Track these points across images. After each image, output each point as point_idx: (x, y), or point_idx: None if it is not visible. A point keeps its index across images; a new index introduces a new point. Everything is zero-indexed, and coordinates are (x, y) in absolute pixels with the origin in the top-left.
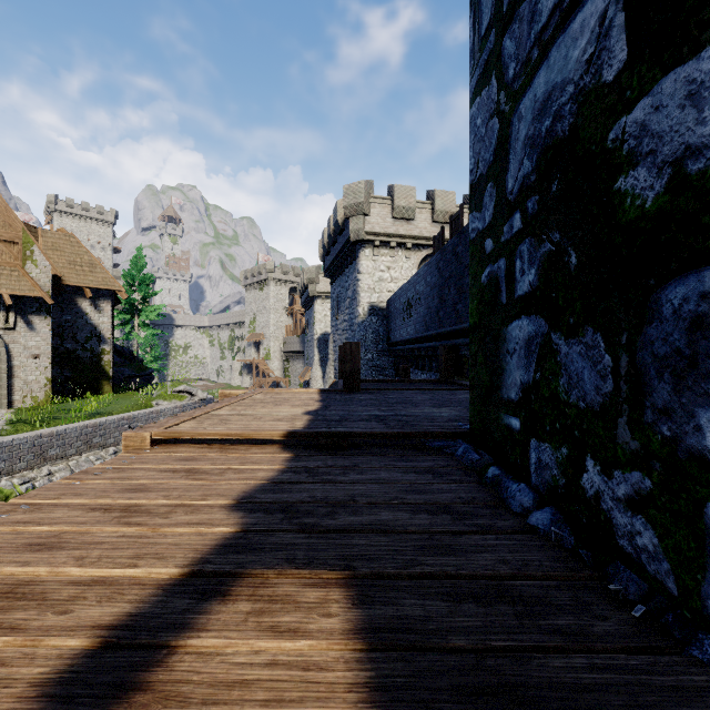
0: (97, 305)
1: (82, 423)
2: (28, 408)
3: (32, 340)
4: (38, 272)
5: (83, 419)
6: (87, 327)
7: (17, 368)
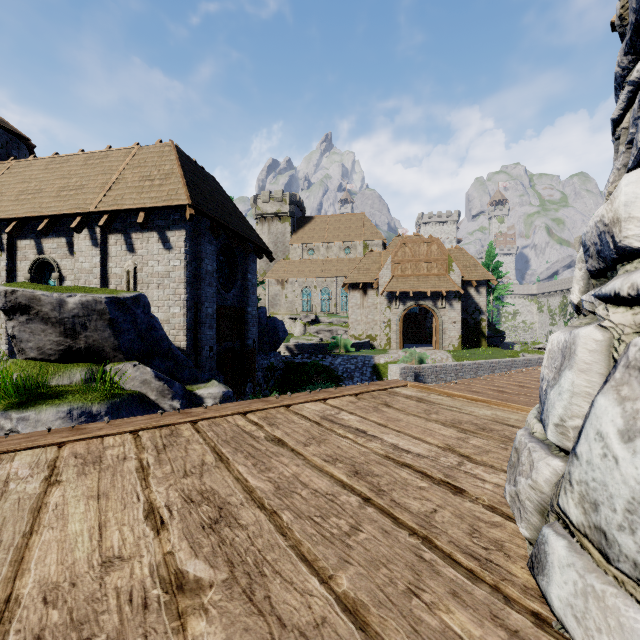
0: (478, 290)
1: (489, 360)
2: (451, 351)
3: (452, 314)
4: (454, 276)
5: (485, 359)
6: (472, 305)
7: (445, 329)
